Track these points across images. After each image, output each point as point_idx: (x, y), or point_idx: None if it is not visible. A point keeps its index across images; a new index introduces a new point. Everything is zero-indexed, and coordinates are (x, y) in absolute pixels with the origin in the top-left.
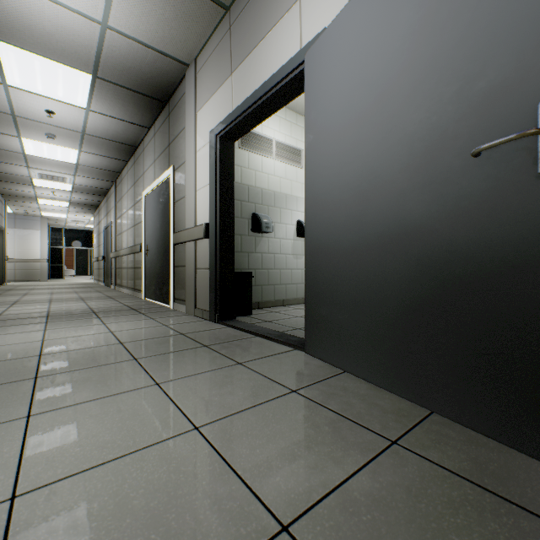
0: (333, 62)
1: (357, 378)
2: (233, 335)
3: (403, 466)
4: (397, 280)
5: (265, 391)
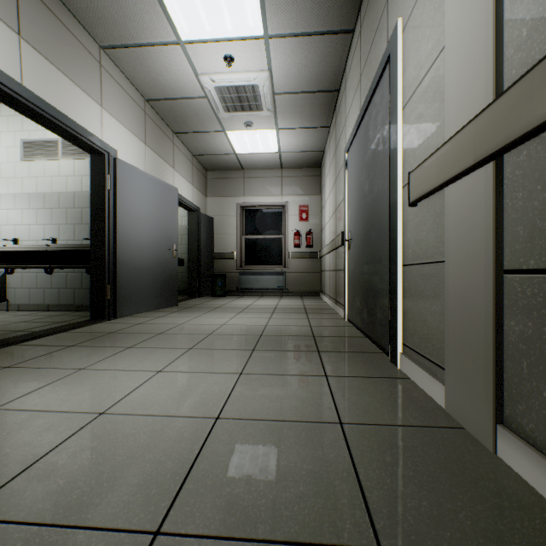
0: (134, 184)
1: (138, 315)
2: (67, 335)
3: (184, 311)
4: (155, 276)
5: (166, 318)
